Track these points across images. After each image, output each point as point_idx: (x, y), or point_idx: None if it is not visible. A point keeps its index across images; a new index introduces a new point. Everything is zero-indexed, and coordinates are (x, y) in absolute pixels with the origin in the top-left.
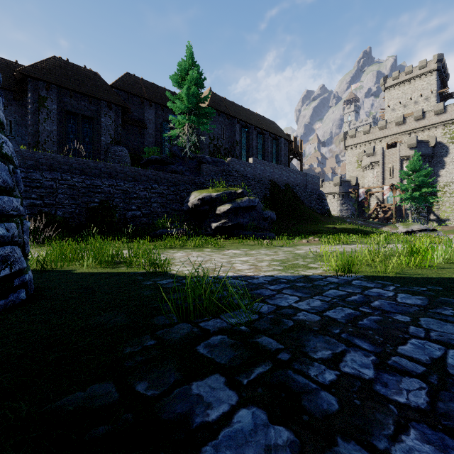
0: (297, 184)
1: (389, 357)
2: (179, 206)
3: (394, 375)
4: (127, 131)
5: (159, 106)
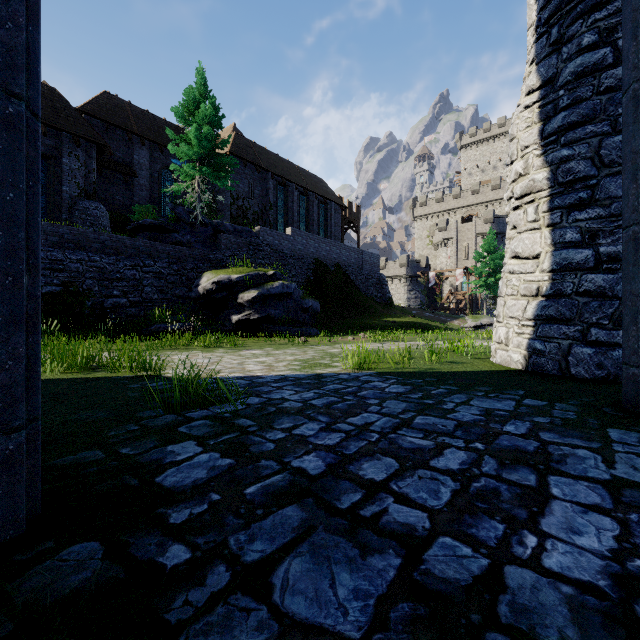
0: (351, 264)
1: (336, 424)
2: (186, 291)
3: (329, 432)
4: (105, 179)
5: (156, 145)
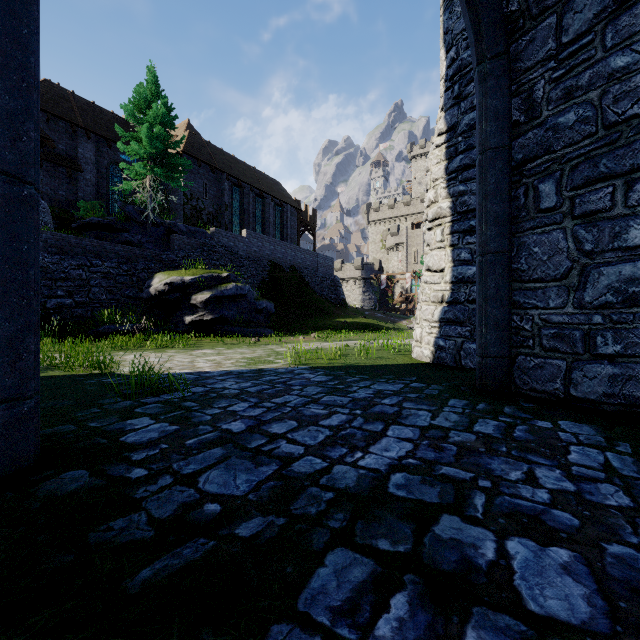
0: (306, 266)
1: (262, 403)
2: (137, 291)
3: (255, 408)
4: (45, 172)
5: (103, 139)
